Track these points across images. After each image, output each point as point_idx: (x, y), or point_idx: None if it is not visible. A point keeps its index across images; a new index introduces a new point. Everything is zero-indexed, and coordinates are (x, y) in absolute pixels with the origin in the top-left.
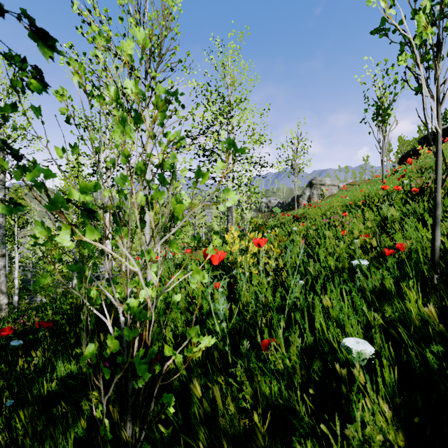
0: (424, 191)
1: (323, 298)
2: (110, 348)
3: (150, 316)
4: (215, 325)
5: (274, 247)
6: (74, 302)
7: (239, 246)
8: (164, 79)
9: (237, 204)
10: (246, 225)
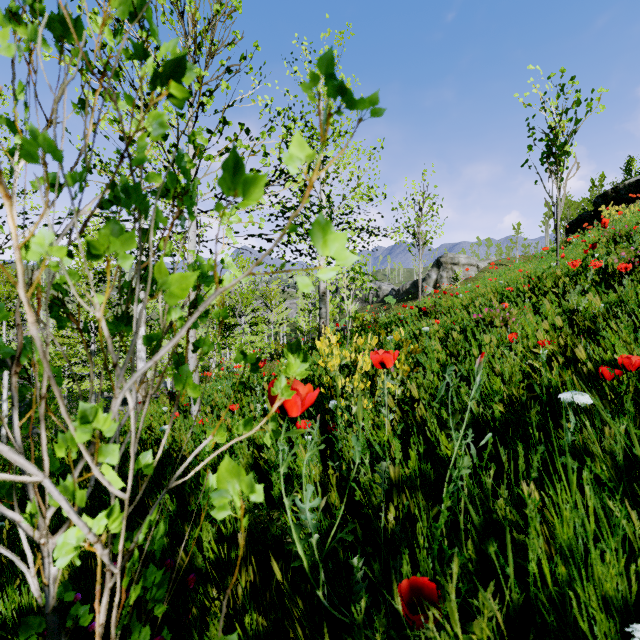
0: (632, 269)
1: (524, 483)
2: (32, 633)
3: (139, 543)
4: (295, 545)
5: (400, 361)
6: None
7: (339, 361)
8: (217, 87)
9: (334, 291)
10: (348, 323)
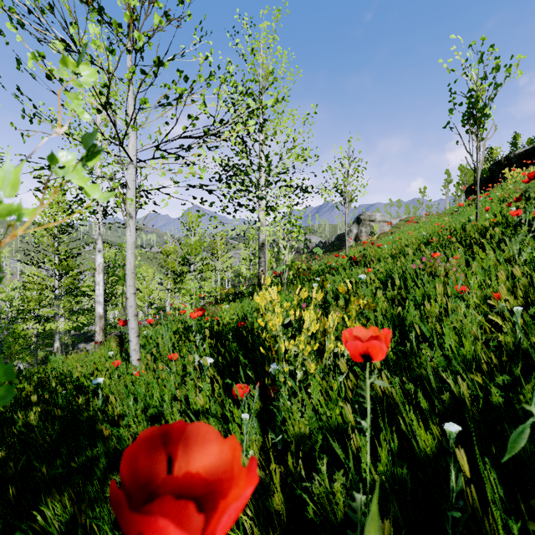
0: None
1: None
2: None
3: None
4: None
5: (350, 318)
6: (25, 388)
7: (282, 319)
8: (154, 32)
9: (272, 242)
10: (285, 271)
